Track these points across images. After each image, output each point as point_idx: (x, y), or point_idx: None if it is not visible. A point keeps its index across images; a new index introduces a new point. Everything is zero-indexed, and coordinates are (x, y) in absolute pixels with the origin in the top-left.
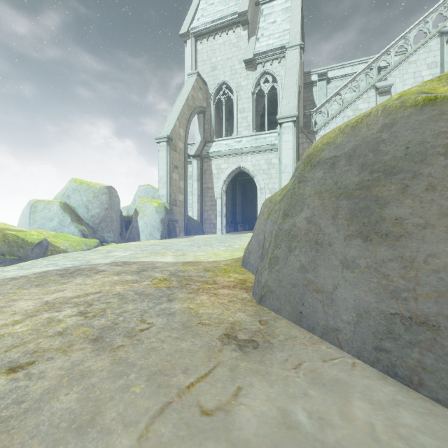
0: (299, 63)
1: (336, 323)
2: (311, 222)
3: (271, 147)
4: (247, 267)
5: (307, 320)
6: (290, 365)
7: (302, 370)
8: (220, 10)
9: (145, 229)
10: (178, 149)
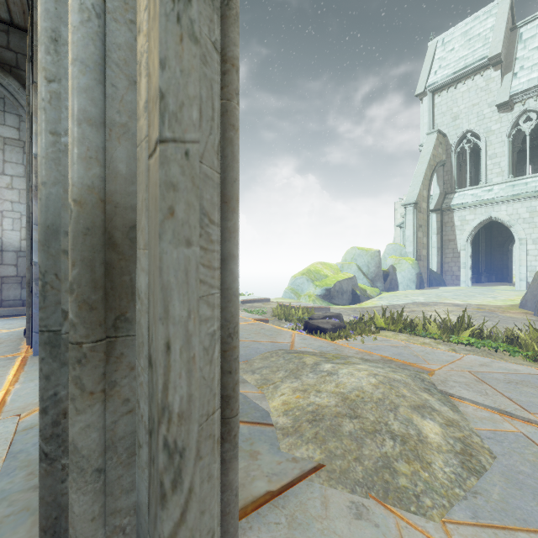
0: None
1: None
2: None
3: (535, 194)
4: (524, 308)
5: None
6: None
7: None
8: (463, 57)
9: (402, 282)
10: (421, 210)
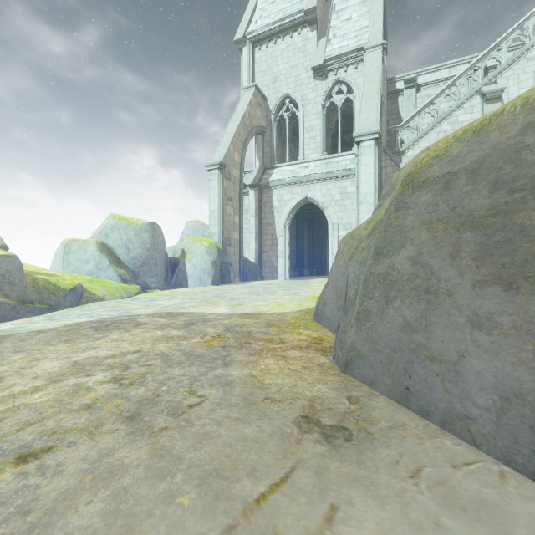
0: (382, 67)
1: (465, 408)
2: (417, 263)
3: (345, 172)
4: (321, 322)
5: (418, 399)
6: (404, 470)
7: (424, 481)
8: (283, 9)
9: (193, 274)
10: (232, 178)
